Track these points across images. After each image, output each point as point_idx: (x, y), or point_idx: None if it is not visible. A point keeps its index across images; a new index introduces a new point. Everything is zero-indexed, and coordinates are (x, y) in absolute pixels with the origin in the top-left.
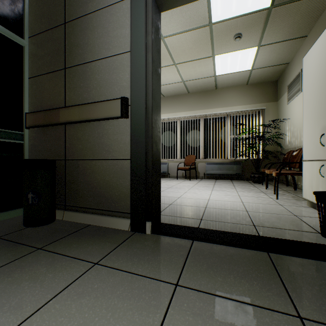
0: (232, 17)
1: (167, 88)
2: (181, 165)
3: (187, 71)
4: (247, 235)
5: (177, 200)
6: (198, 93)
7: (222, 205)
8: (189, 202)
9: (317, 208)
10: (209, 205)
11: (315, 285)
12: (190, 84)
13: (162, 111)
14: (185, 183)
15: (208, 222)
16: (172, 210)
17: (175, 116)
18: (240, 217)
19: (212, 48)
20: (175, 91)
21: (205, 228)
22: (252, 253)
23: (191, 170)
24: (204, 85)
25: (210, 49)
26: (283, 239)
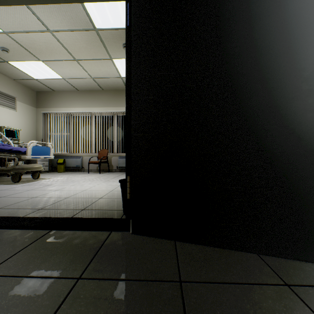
0: (114, 28)
1: (78, 82)
2: (96, 159)
3: (92, 69)
4: (55, 218)
5: (48, 193)
6: (112, 91)
7: (88, 194)
8: (58, 194)
9: (123, 191)
10: (74, 195)
11: (44, 249)
12: (101, 81)
13: (77, 104)
14: (91, 176)
15: (43, 211)
16: (26, 202)
17: (90, 111)
18: (84, 203)
19: (107, 52)
20: (88, 86)
21: (22, 217)
22: (36, 232)
23: (105, 163)
24: (115, 85)
25: (105, 52)
26: (81, 218)
